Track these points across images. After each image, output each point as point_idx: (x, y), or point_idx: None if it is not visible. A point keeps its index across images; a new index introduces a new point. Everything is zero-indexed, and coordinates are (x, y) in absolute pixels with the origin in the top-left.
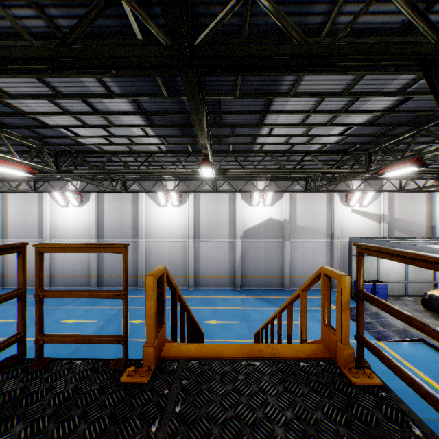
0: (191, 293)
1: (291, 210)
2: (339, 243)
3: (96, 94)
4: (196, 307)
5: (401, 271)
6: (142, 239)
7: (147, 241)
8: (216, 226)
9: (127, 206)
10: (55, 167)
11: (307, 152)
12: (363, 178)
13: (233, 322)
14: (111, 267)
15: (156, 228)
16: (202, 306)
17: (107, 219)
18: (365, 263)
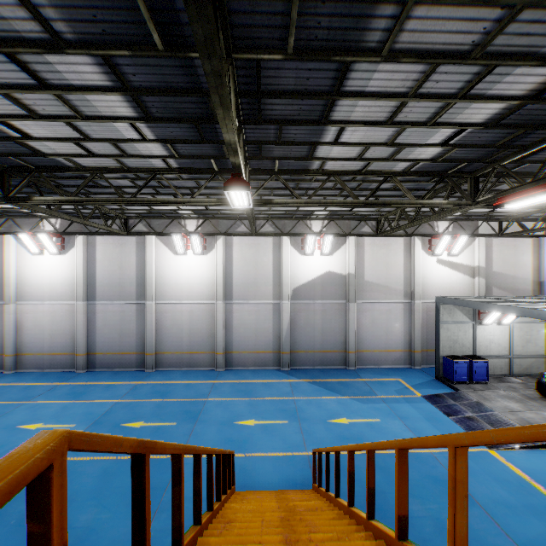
0: (219, 377)
1: (357, 261)
2: (421, 305)
3: (29, 40)
4: (226, 398)
5: (504, 342)
6: (151, 300)
7: (159, 303)
8: (255, 282)
9: (130, 255)
10: (3, 191)
11: (388, 174)
12: (453, 217)
13: (279, 422)
14: (106, 341)
15: (170, 285)
16: (234, 396)
17: (100, 272)
18: (458, 331)
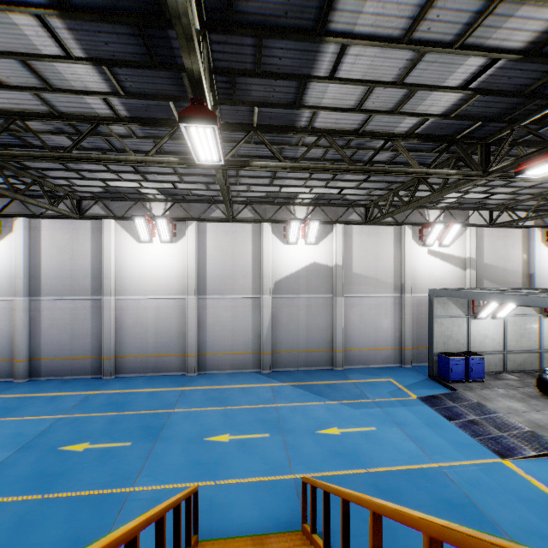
0: (190, 382)
1: (344, 251)
2: (412, 299)
3: None
4: (197, 408)
5: (499, 337)
6: (109, 295)
7: (119, 298)
8: (232, 275)
9: (84, 242)
10: None
11: (389, 136)
12: (444, 205)
13: (259, 436)
14: (54, 344)
15: (133, 278)
16: (206, 405)
17: (47, 262)
18: (452, 326)
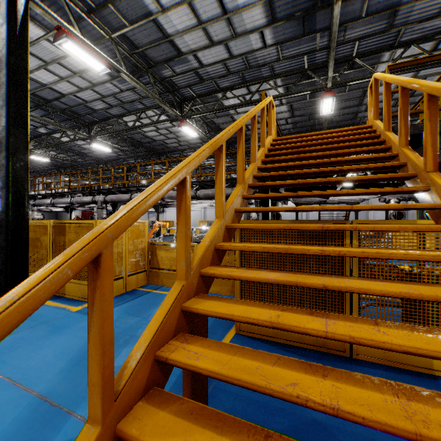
0: None
1: None
2: None
3: None
4: None
5: None
6: None
7: None
8: None
9: None
10: None
11: None
12: None
13: None
14: None
15: None
16: None
17: None
18: None
